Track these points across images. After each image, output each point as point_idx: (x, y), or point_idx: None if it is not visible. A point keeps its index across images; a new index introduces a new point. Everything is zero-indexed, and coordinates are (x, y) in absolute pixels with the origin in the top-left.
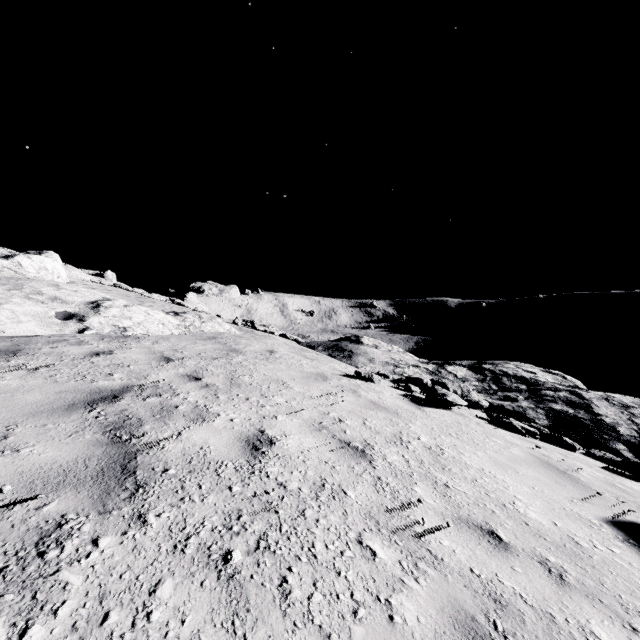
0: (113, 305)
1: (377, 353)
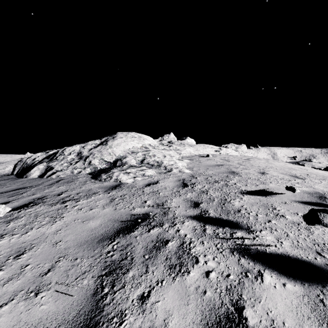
0: (223, 148)
1: (318, 164)
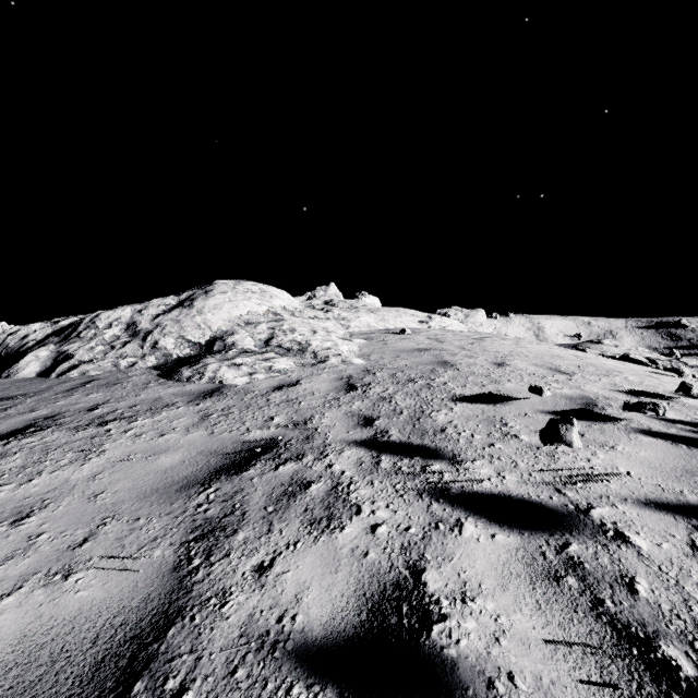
0: (436, 317)
1: (613, 349)
